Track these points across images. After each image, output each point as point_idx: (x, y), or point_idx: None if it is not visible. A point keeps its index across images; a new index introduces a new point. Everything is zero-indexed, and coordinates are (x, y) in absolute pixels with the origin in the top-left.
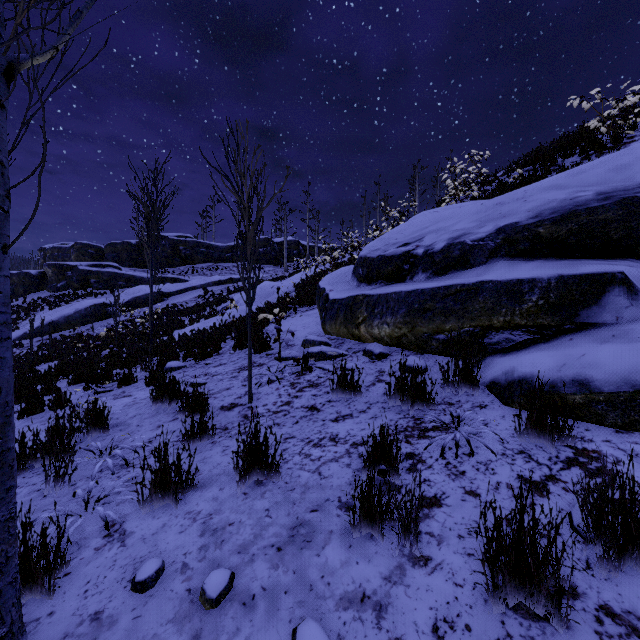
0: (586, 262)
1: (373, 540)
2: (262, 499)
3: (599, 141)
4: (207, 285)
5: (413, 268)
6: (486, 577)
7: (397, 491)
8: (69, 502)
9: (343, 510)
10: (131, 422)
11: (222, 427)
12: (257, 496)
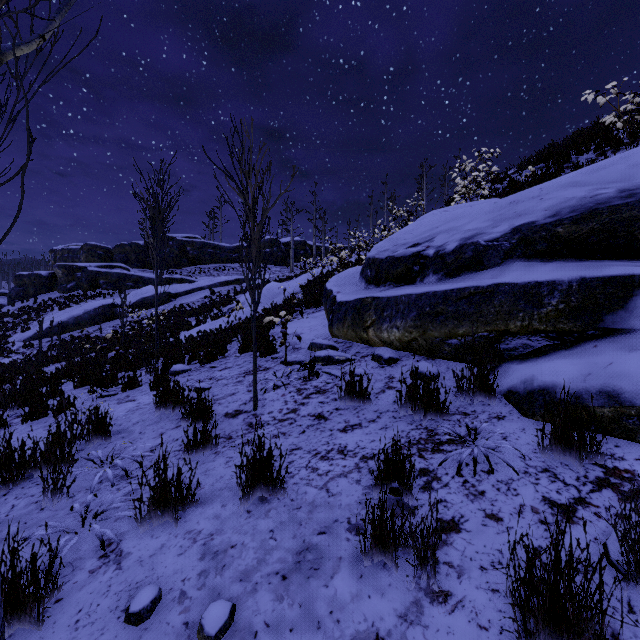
0: (609, 263)
1: (386, 570)
2: (266, 518)
3: (615, 137)
4: (214, 286)
5: (423, 269)
6: (516, 623)
7: (411, 512)
8: (66, 516)
9: (353, 533)
10: (134, 429)
11: (226, 436)
12: (261, 515)
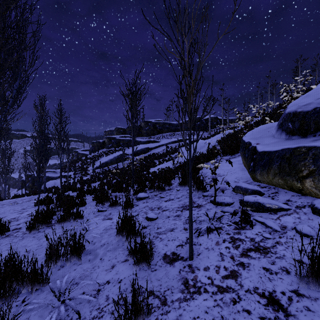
0: None
1: None
2: None
3: None
4: (169, 143)
5: None
6: None
7: None
8: None
9: None
10: (99, 252)
11: (161, 295)
12: None
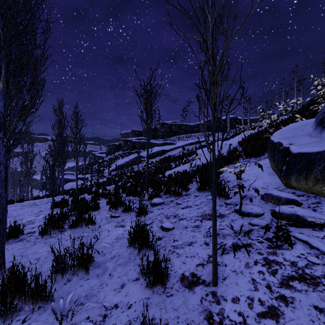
0: None
1: None
2: None
3: None
4: (185, 145)
5: None
6: None
7: None
8: None
9: None
10: (108, 265)
11: None
12: None
